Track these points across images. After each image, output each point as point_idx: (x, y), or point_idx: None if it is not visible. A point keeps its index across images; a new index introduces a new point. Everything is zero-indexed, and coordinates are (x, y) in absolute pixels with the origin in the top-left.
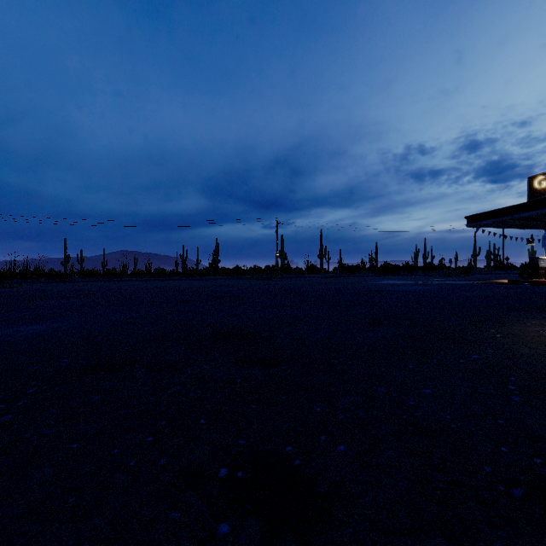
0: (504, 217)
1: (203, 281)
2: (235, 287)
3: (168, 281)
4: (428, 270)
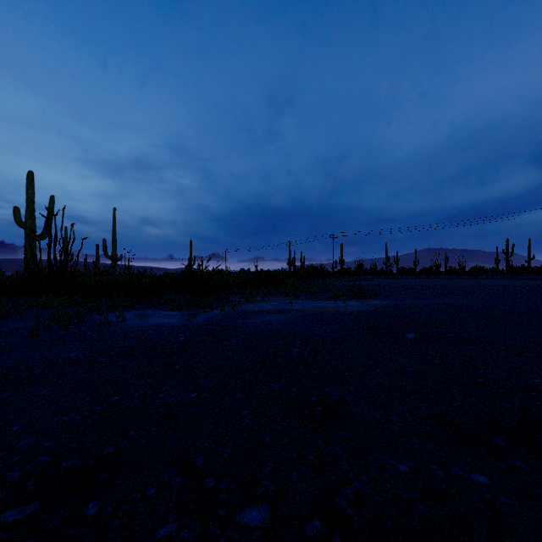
0: None
1: None
2: None
3: (494, 279)
4: None
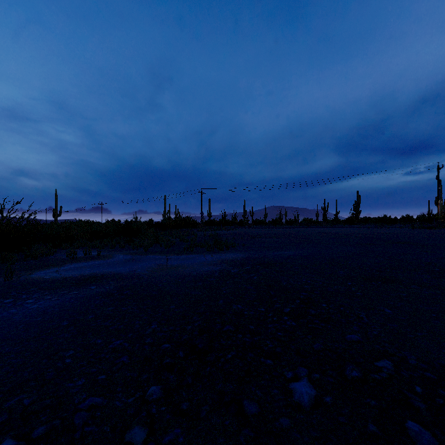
0: None
1: (357, 229)
2: (401, 235)
3: (323, 228)
4: None
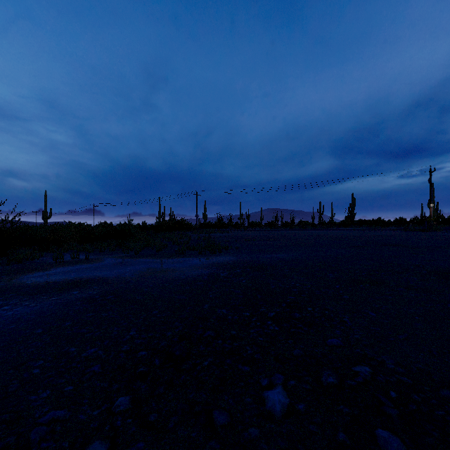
0: None
1: (351, 232)
2: (393, 237)
3: (318, 230)
4: None
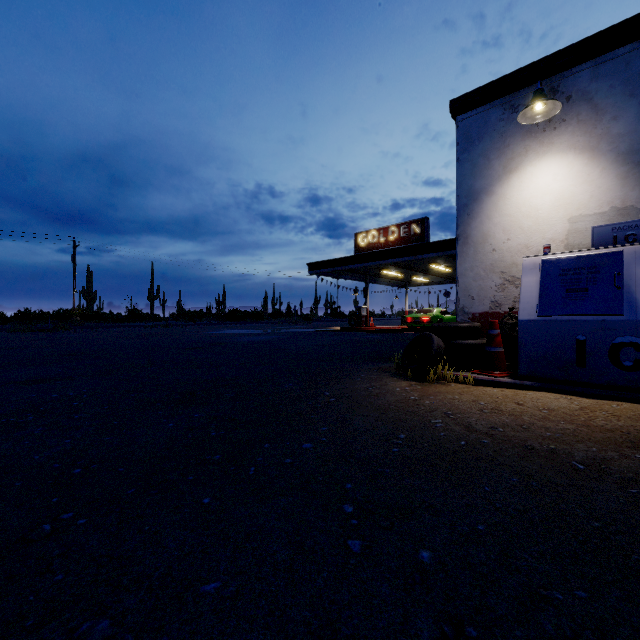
0: (338, 268)
1: None
2: None
3: None
4: (276, 318)
